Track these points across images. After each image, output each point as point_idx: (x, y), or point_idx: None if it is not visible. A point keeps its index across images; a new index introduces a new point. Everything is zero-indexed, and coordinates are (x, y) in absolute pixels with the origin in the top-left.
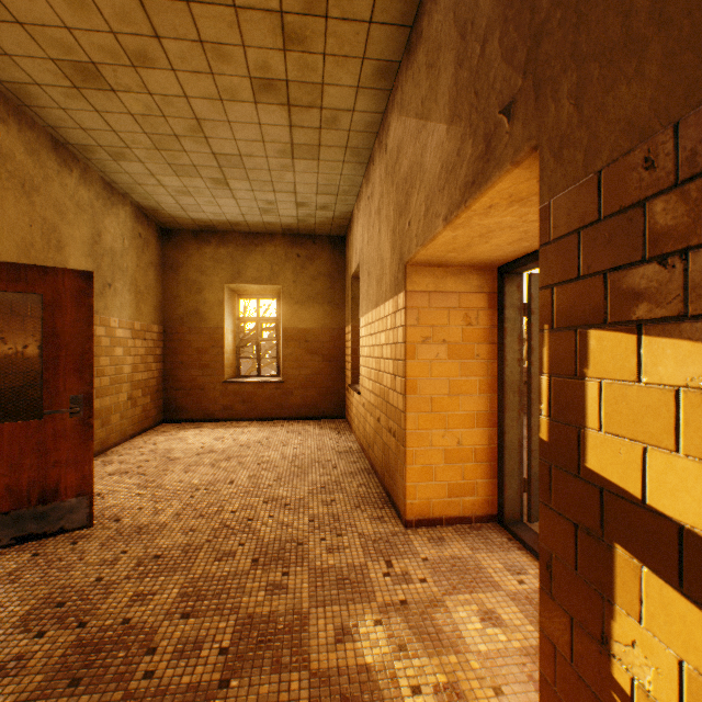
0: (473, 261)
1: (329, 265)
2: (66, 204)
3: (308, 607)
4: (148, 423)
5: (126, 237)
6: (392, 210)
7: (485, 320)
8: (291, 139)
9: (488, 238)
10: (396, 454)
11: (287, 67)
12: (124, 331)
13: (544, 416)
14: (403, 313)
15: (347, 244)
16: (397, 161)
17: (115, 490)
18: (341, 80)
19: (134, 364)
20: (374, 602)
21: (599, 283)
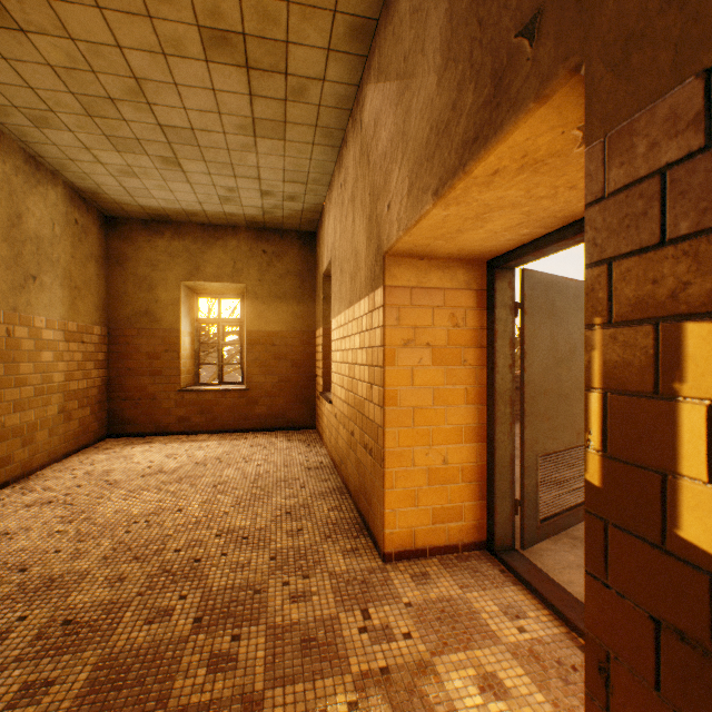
0: (461, 253)
1: (299, 263)
2: None
3: (263, 688)
4: (87, 439)
5: (57, 222)
6: (368, 194)
7: (473, 321)
8: (252, 112)
9: (484, 221)
10: (373, 475)
11: (244, 15)
12: (54, 333)
13: (594, 449)
14: (381, 311)
15: (318, 240)
16: (374, 137)
17: (29, 528)
18: (309, 39)
19: (68, 371)
20: (348, 674)
21: (708, 247)
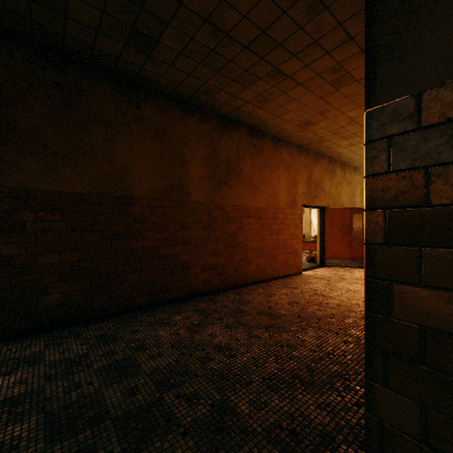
0: None
1: None
2: (355, 184)
3: None
4: None
5: None
6: None
7: None
8: None
9: None
10: None
11: None
12: None
13: None
14: None
15: None
16: None
17: None
18: None
19: None
20: None
21: None
